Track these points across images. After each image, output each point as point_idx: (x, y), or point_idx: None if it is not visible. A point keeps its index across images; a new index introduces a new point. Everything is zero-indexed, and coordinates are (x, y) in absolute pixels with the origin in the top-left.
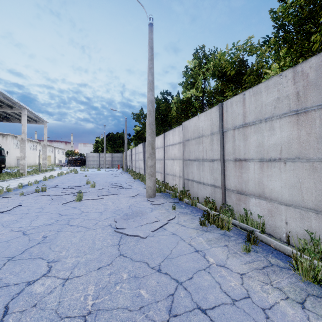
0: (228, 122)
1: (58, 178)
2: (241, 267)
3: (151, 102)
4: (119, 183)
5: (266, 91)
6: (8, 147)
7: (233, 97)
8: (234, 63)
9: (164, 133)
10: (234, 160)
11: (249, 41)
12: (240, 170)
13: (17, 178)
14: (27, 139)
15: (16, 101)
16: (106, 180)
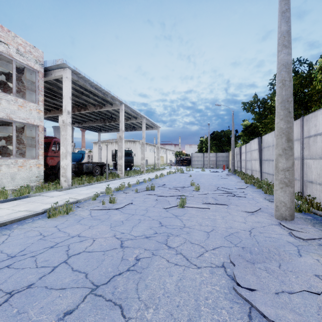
0: None
1: (167, 177)
2: None
3: (285, 67)
4: (227, 188)
5: None
6: (136, 150)
7: None
8: None
9: (302, 117)
10: None
11: None
12: None
13: (138, 175)
14: (148, 144)
15: (138, 112)
16: (211, 182)
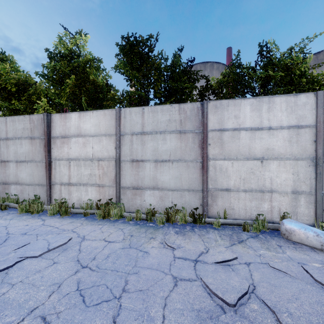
0: None
1: None
2: None
3: None
4: None
5: (18, 122)
6: None
7: None
8: (18, 80)
9: None
10: (1, 161)
11: (23, 75)
12: (5, 168)
13: None
14: None
15: None
16: None
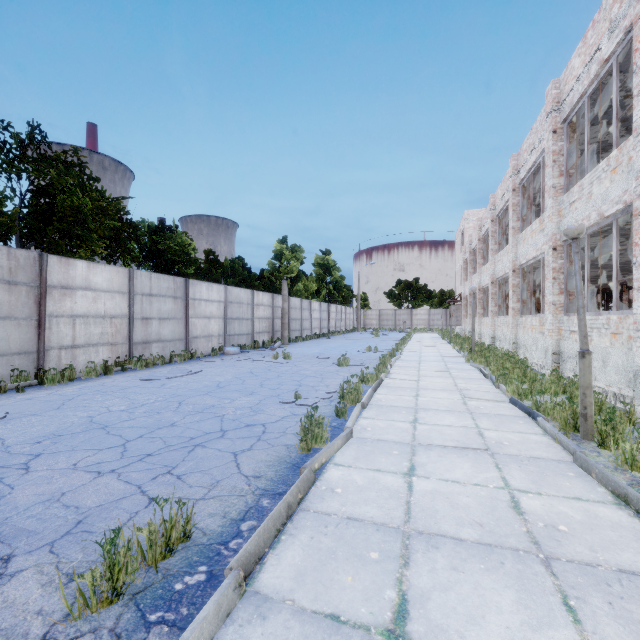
0: None
1: None
2: (49, 391)
3: None
4: None
5: None
6: None
7: None
8: None
9: None
10: None
11: None
12: None
13: None
14: None
15: None
16: None
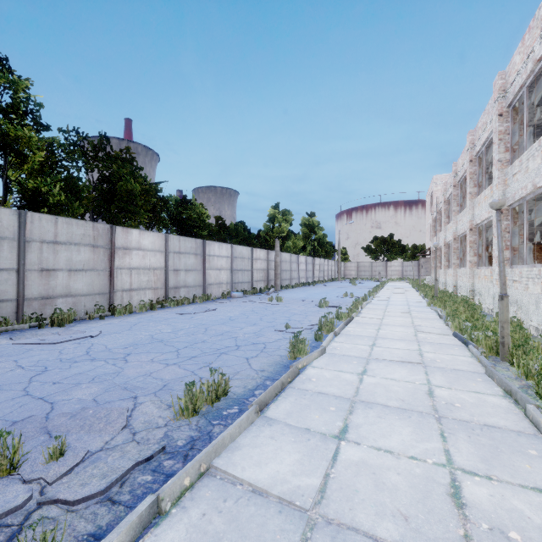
0: (35, 233)
1: None
2: (119, 320)
3: None
4: None
5: (77, 226)
6: None
7: (43, 214)
8: None
9: None
10: (41, 270)
11: None
12: (48, 278)
13: None
14: None
15: None
16: None
